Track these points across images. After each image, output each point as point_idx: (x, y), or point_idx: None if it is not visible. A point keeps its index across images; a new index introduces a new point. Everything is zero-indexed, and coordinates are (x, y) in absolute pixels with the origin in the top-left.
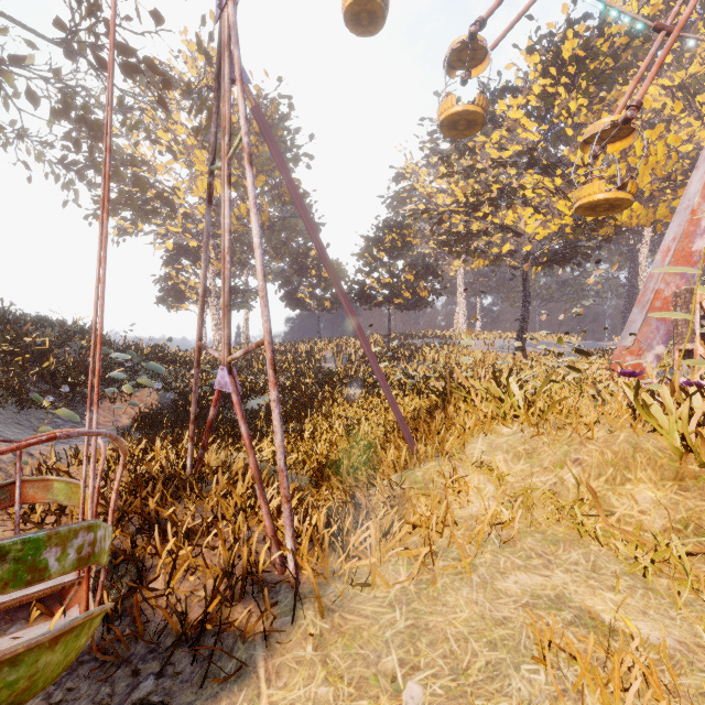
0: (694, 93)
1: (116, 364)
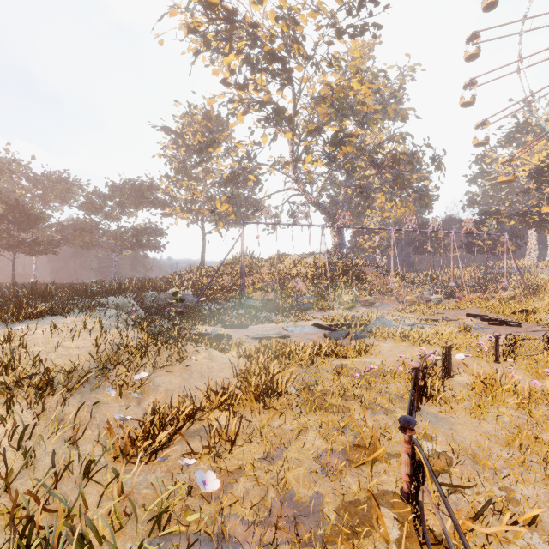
0: None
1: None
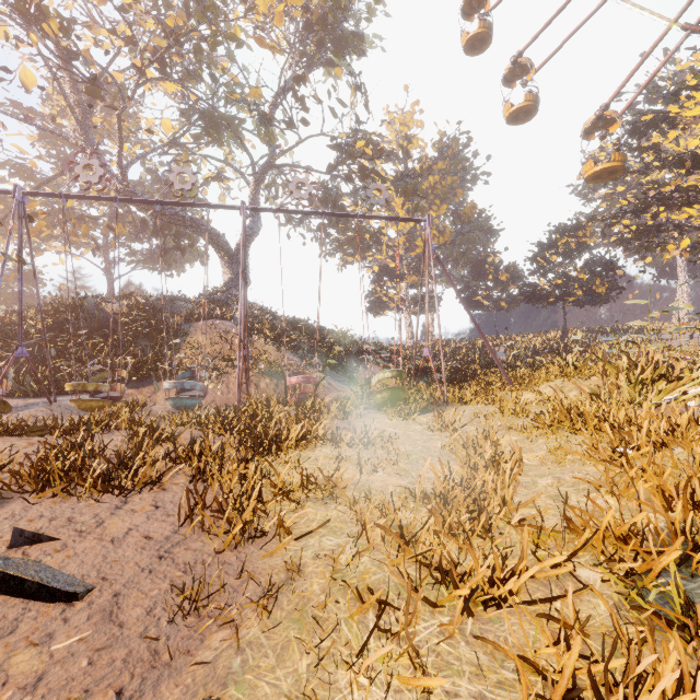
0: None
1: (359, 353)
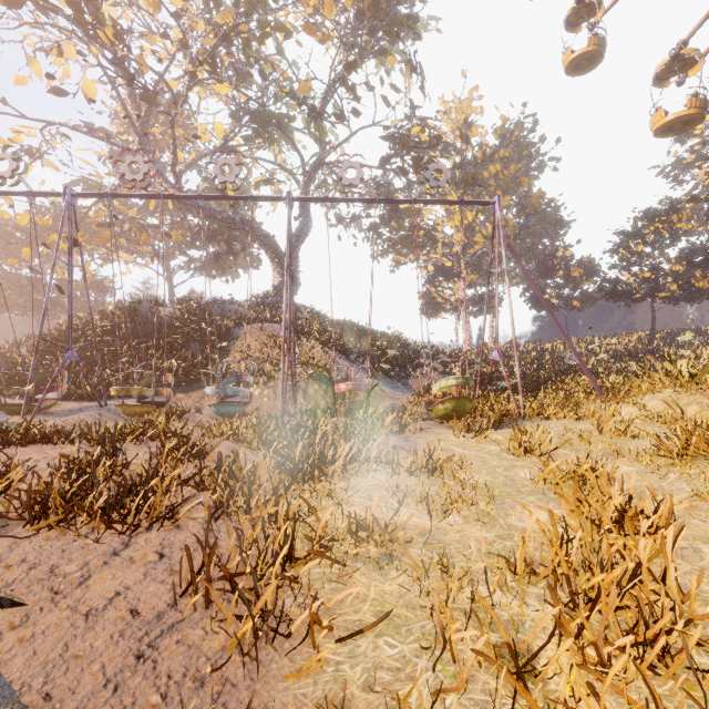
0: None
1: (414, 357)
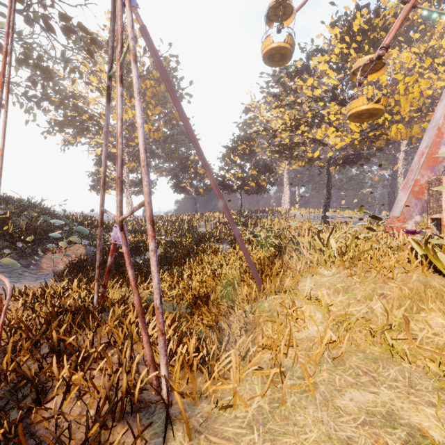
0: (433, 57)
1: (57, 228)
